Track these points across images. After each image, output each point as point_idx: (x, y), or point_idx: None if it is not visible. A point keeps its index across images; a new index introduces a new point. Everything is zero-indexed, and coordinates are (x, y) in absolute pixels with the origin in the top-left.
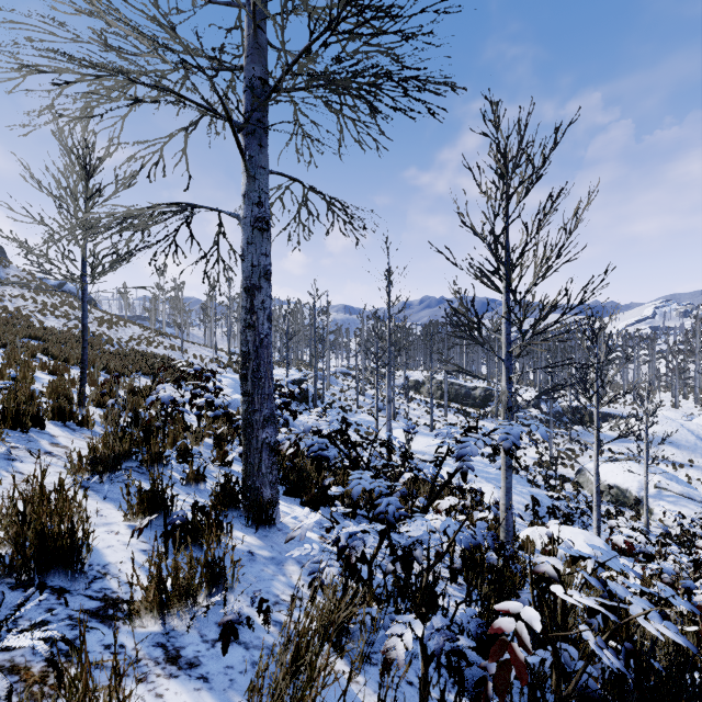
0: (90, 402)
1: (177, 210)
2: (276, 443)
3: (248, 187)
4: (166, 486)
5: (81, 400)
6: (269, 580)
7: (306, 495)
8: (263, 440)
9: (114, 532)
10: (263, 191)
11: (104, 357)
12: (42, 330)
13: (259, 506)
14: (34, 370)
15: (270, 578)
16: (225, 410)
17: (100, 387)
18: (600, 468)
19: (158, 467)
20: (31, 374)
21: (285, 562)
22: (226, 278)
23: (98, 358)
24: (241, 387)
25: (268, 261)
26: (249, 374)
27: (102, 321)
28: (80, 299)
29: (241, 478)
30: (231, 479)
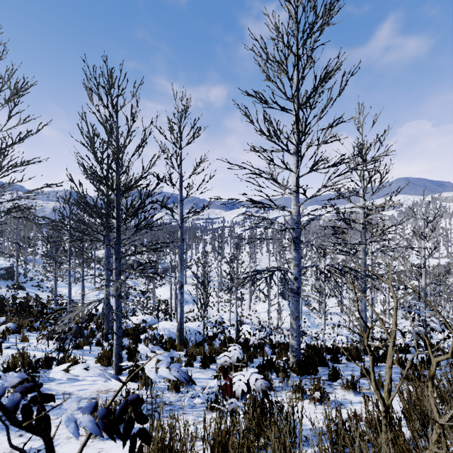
0: None
1: None
2: None
3: None
4: None
5: None
6: None
7: None
8: None
9: None
10: None
11: None
12: None
13: None
14: None
15: None
16: None
17: None
18: (158, 291)
19: None
20: None
21: None
22: None
23: None
24: None
25: None
26: None
27: None
28: None
29: None
30: None
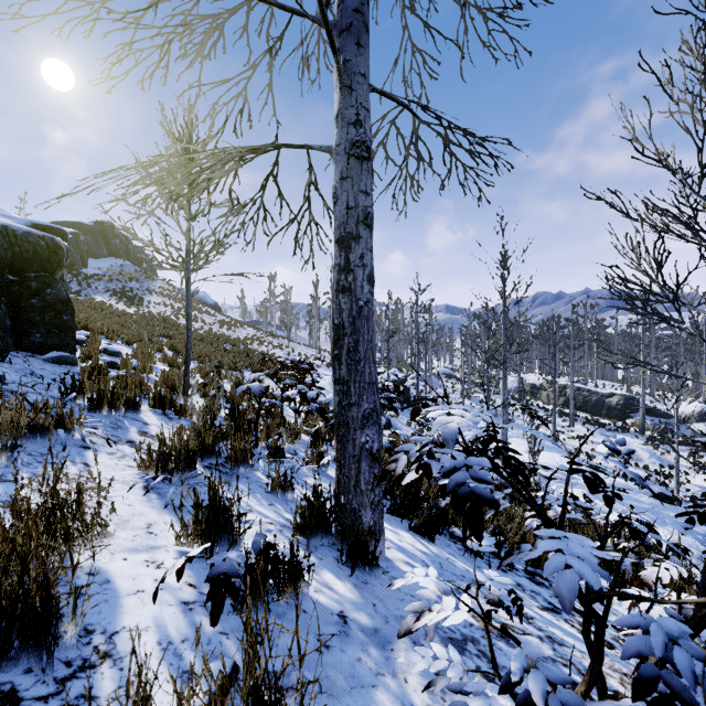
0: (193, 391)
1: (258, 152)
2: (379, 450)
3: (342, 102)
4: (230, 501)
5: (185, 390)
6: (369, 688)
7: (415, 516)
8: (362, 445)
9: (156, 563)
10: (362, 106)
11: (220, 353)
12: (173, 330)
13: (356, 537)
14: (155, 361)
15: (371, 682)
16: (319, 405)
17: (209, 379)
18: None
19: (243, 467)
20: (150, 364)
21: (394, 641)
22: (320, 247)
23: (213, 353)
24: (334, 373)
25: (368, 202)
26: (343, 355)
27: (223, 323)
28: (208, 306)
29: (334, 493)
30: (322, 493)
